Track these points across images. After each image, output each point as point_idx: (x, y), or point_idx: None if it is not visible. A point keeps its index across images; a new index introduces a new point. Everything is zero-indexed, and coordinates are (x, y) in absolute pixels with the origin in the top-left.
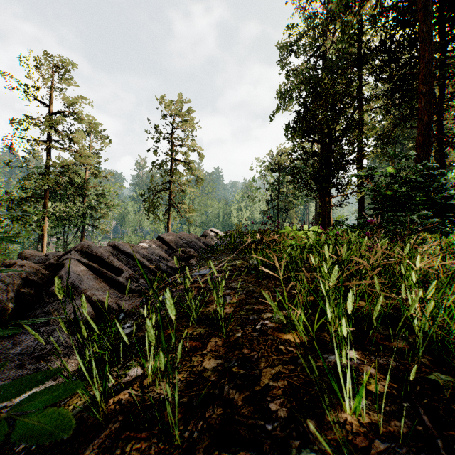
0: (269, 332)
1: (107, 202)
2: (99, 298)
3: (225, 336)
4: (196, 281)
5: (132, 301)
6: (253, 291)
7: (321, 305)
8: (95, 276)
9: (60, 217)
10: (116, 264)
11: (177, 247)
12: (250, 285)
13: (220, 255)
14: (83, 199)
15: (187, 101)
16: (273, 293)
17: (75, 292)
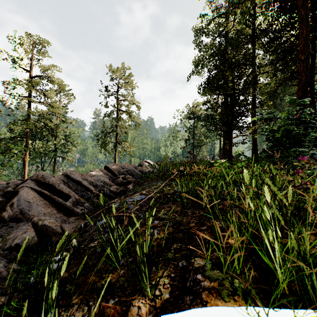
0: (203, 296)
1: (72, 140)
2: (45, 223)
3: (150, 297)
4: (129, 207)
5: (75, 224)
6: (179, 222)
7: (264, 259)
8: (45, 202)
9: (38, 151)
10: (65, 190)
11: (119, 174)
12: (176, 215)
13: (151, 181)
14: (55, 138)
15: (129, 68)
16: (199, 227)
17: (23, 218)
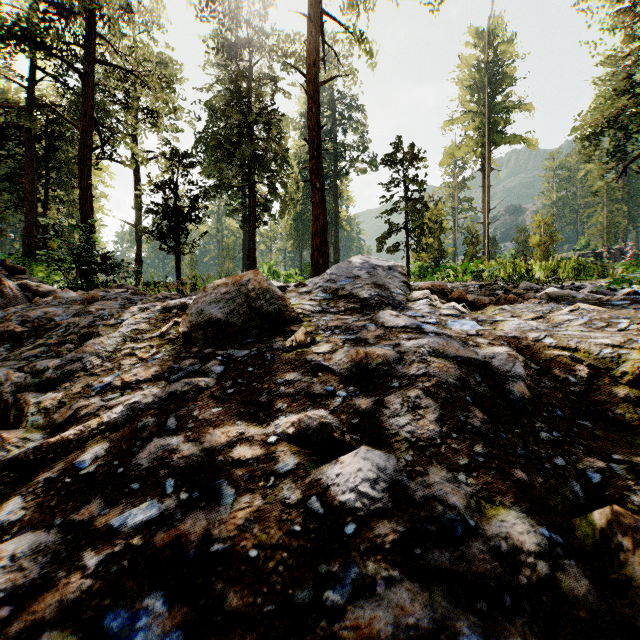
0: None
1: None
2: None
3: None
4: None
5: None
6: None
7: None
8: None
9: None
10: None
11: None
12: None
13: None
14: None
15: None
16: None
17: None
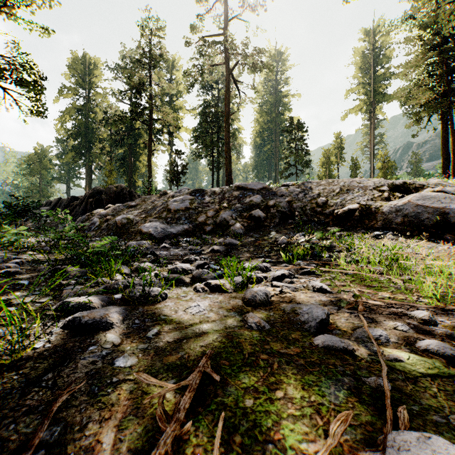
0: None
1: None
2: None
3: None
4: None
5: None
6: None
7: None
8: None
9: None
10: None
11: None
12: None
13: None
14: None
15: None
16: None
17: None
